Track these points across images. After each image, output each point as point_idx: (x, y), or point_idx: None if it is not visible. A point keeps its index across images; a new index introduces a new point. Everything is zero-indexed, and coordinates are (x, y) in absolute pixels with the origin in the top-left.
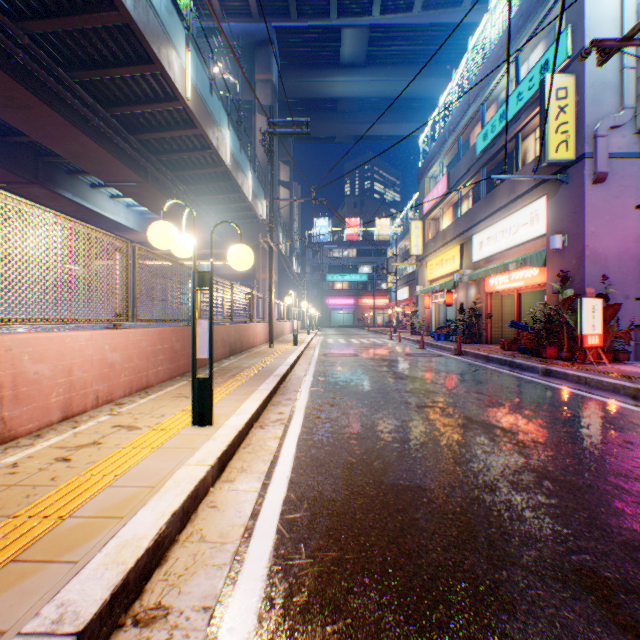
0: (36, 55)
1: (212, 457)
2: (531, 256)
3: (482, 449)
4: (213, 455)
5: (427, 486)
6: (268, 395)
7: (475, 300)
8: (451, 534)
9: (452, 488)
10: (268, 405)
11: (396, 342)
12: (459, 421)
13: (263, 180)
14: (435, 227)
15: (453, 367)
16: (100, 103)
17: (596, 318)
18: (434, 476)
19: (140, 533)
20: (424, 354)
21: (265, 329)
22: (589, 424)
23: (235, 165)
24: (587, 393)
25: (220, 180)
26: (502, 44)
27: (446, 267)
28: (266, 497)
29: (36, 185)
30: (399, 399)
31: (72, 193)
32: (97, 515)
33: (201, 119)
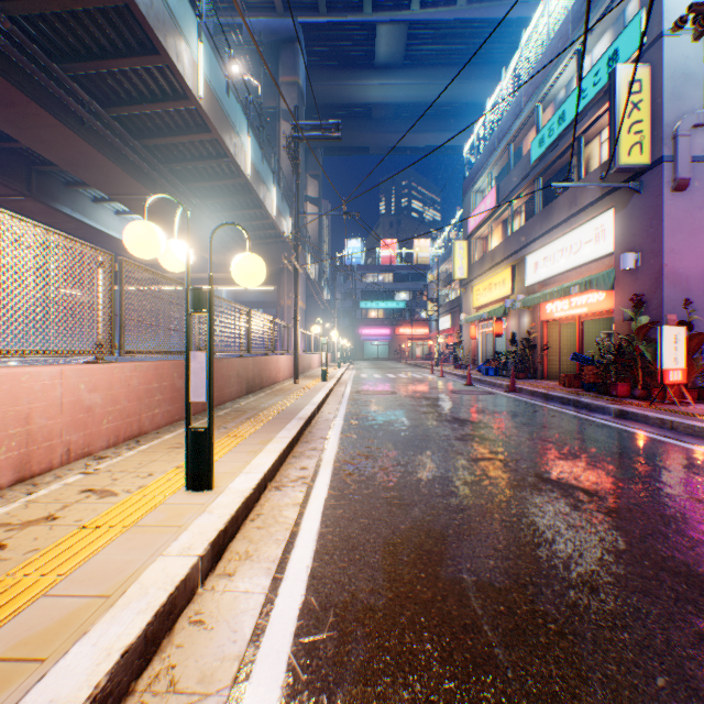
0: (20, 42)
1: (202, 542)
2: (597, 278)
3: (566, 522)
4: (204, 538)
5: (502, 584)
6: (288, 445)
7: (529, 329)
8: (551, 676)
9: (537, 587)
10: (288, 457)
11: (438, 377)
12: (528, 480)
13: (288, 195)
14: (482, 247)
15: (508, 407)
16: (99, 102)
17: (679, 350)
18: (509, 566)
19: (61, 697)
20: (472, 391)
21: (289, 362)
22: (694, 484)
23: (256, 176)
24: (676, 441)
25: (239, 193)
26: (561, 35)
27: (495, 292)
28: (276, 603)
29: (29, 198)
30: (449, 449)
31: (71, 208)
32: (5, 656)
33: (216, 121)
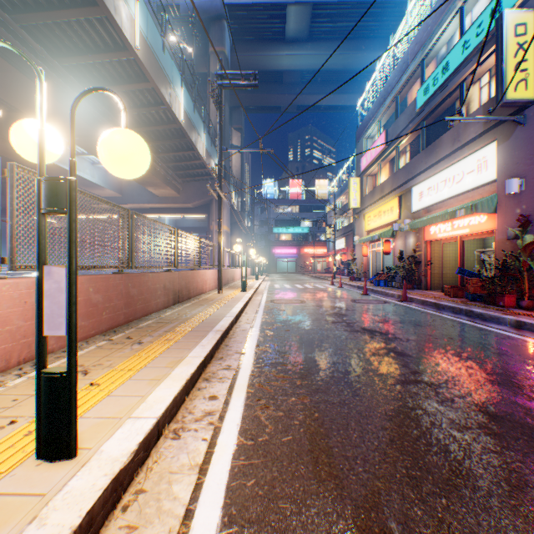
0: None
1: None
2: (482, 202)
3: None
4: None
5: None
6: (198, 367)
7: (414, 248)
8: None
9: None
10: (198, 381)
11: (338, 287)
12: (474, 417)
13: (216, 141)
14: (372, 182)
15: (407, 316)
16: (51, 53)
17: None
18: None
19: None
20: (369, 300)
21: (215, 275)
22: None
23: (189, 123)
24: None
25: (175, 137)
26: None
27: (384, 218)
28: None
29: None
30: (368, 367)
31: None
32: None
33: (152, 72)
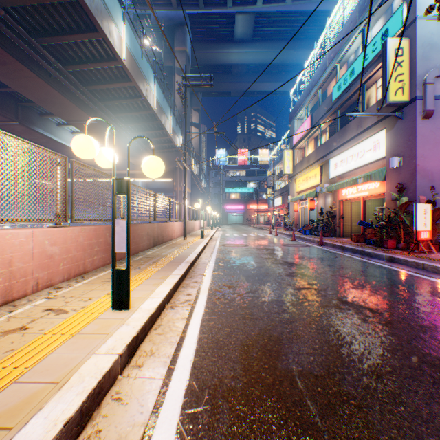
0: (10, 24)
1: (122, 345)
2: (375, 173)
3: (358, 330)
4: (123, 342)
5: (318, 372)
6: (179, 279)
7: (331, 205)
8: (353, 437)
9: (342, 375)
10: (179, 287)
11: (274, 235)
12: (333, 302)
13: (180, 121)
14: (301, 154)
15: (319, 255)
16: (60, 62)
17: (427, 218)
18: (323, 360)
19: None
20: (295, 244)
21: (180, 226)
22: (439, 305)
23: (159, 109)
24: (427, 276)
25: (149, 120)
26: (352, 20)
27: (310, 182)
28: (169, 386)
29: (16, 123)
30: (282, 282)
31: (43, 129)
32: None
33: (134, 75)
